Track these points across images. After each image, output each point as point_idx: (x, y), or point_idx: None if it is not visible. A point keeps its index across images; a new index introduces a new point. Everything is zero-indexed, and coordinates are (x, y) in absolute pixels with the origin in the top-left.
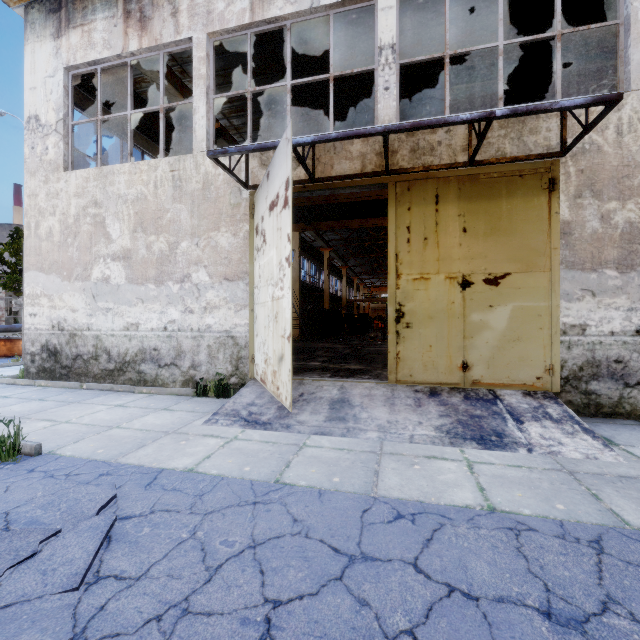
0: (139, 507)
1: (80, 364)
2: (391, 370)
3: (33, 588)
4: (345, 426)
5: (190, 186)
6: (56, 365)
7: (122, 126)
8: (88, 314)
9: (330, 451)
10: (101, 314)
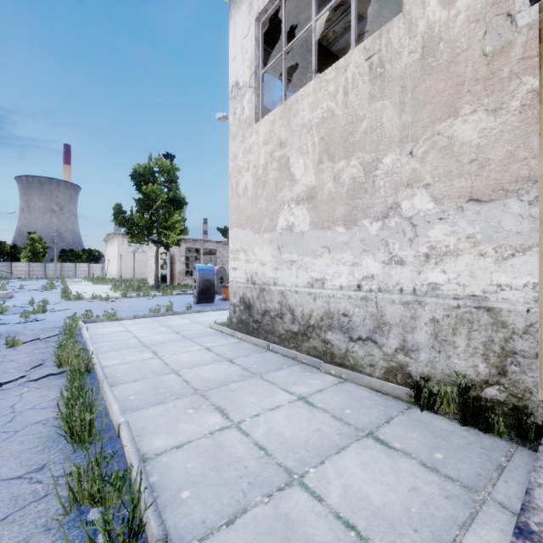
0: None
1: (267, 320)
2: None
3: None
4: None
5: (398, 65)
6: (249, 318)
7: (305, 78)
8: (274, 267)
9: None
10: (285, 267)
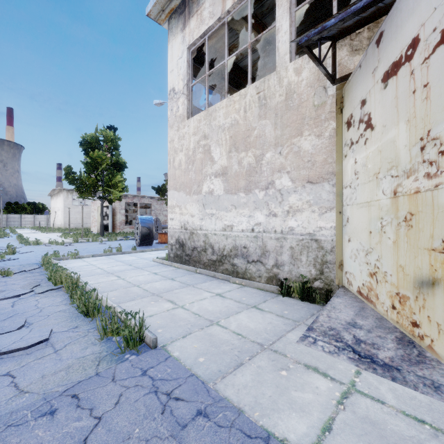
0: None
1: (195, 254)
2: None
3: None
4: None
5: (273, 101)
6: (183, 253)
7: (221, 85)
8: (200, 218)
9: None
10: (208, 218)
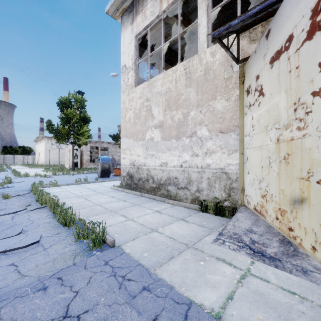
0: None
1: (141, 183)
2: None
3: None
4: None
5: (196, 75)
6: (132, 182)
7: (159, 62)
8: (144, 157)
9: None
10: (149, 157)
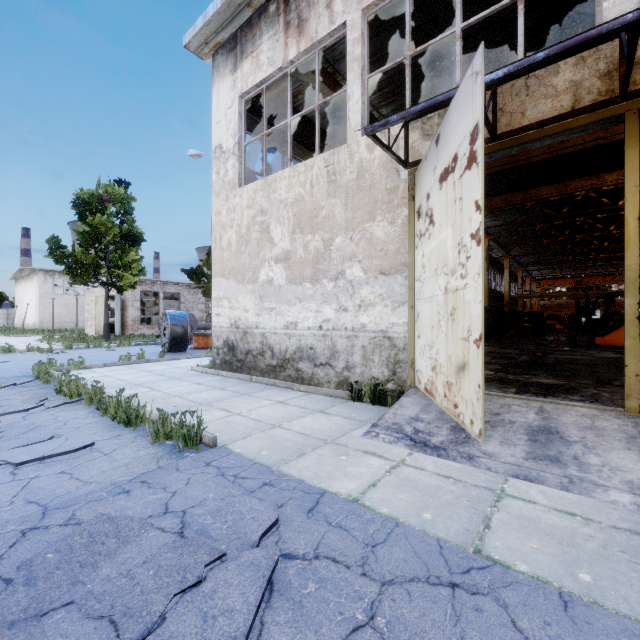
0: (302, 543)
1: (250, 359)
2: (629, 393)
3: (192, 639)
4: (563, 472)
5: (344, 178)
6: (233, 358)
7: (283, 141)
8: (256, 314)
9: (551, 513)
10: (266, 313)
